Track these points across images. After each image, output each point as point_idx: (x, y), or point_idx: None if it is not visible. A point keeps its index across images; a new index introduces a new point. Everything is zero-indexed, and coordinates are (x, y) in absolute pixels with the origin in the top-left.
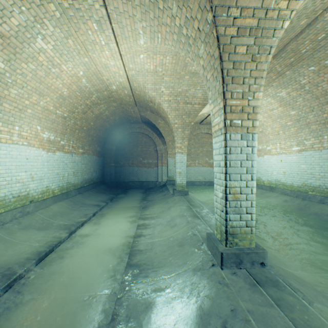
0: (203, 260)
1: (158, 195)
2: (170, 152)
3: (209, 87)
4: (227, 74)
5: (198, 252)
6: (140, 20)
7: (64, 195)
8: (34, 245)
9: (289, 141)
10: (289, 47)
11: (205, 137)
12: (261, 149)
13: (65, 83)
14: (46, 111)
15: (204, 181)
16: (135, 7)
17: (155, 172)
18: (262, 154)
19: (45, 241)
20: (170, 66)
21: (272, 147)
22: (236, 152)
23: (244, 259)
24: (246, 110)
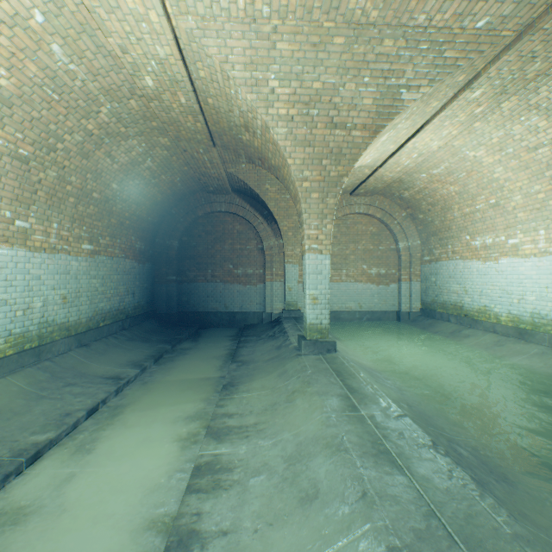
0: None
1: (263, 347)
2: (290, 253)
3: None
4: None
5: None
6: None
7: (26, 355)
8: None
9: None
10: None
11: (360, 222)
12: (491, 245)
13: None
14: None
15: (360, 311)
16: None
17: (258, 293)
18: (495, 254)
19: None
20: None
21: (525, 238)
22: None
23: None
24: None
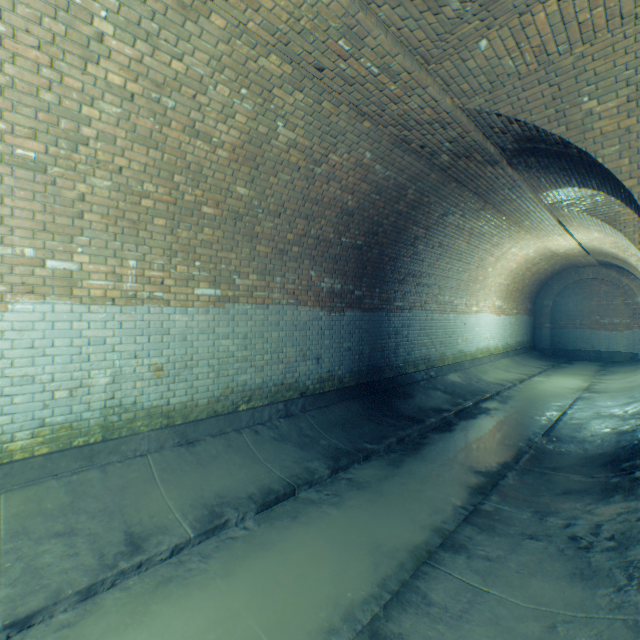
0: None
1: (625, 368)
2: None
3: None
4: None
5: None
6: (593, 231)
7: (505, 353)
8: (509, 376)
9: None
10: None
11: None
12: None
13: (515, 261)
14: (498, 285)
15: None
16: (589, 229)
17: (624, 338)
18: None
19: (514, 376)
20: None
21: None
22: None
23: None
24: None
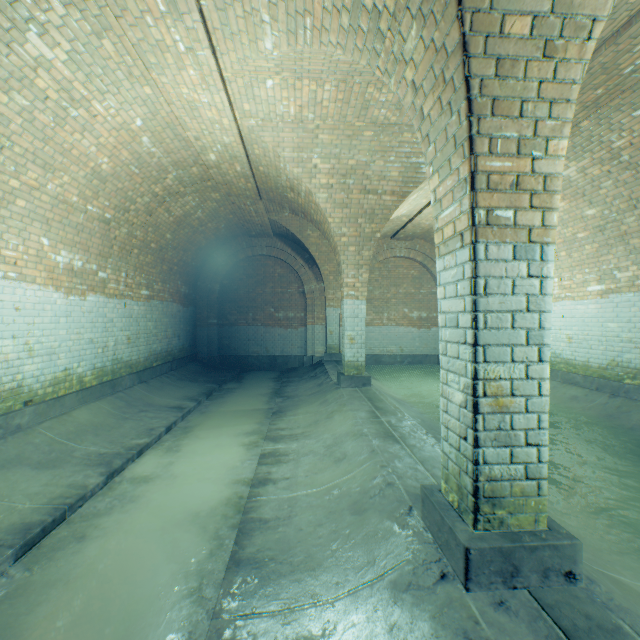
0: (416, 558)
1: (306, 385)
2: (331, 297)
3: (429, 135)
4: (480, 91)
5: (402, 534)
6: None
7: (106, 386)
8: (20, 507)
9: (581, 272)
10: (598, 60)
11: (402, 266)
12: None
13: (103, 144)
14: (62, 205)
15: (401, 354)
16: None
17: (300, 337)
18: None
19: (48, 496)
20: (332, 107)
21: None
22: (500, 292)
23: (524, 563)
24: (528, 184)
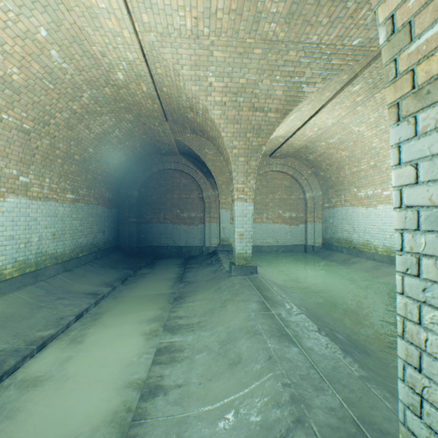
0: None
1: (203, 271)
2: (223, 201)
3: None
4: None
5: None
6: None
7: (27, 276)
8: None
9: None
10: None
11: (277, 178)
12: (371, 196)
13: (9, 52)
14: None
15: (276, 245)
16: None
17: (200, 232)
18: (374, 202)
19: None
20: (226, 20)
21: None
22: None
23: None
24: None
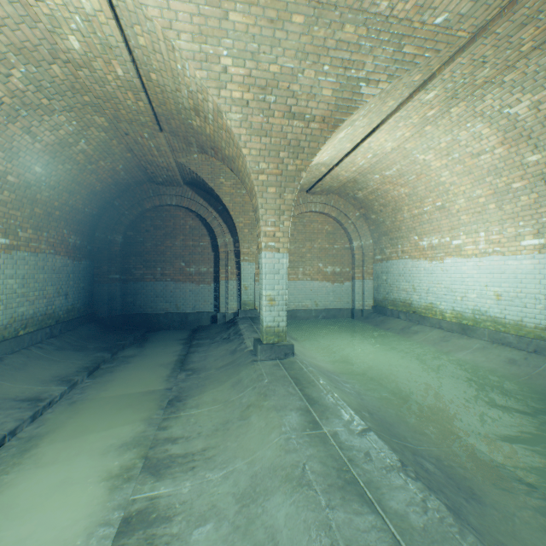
0: None
1: (217, 351)
2: (246, 251)
3: None
4: None
5: None
6: None
7: None
8: None
9: (514, 225)
10: None
11: (317, 221)
12: (437, 246)
13: None
14: None
15: (316, 309)
16: None
17: (213, 292)
18: (440, 254)
19: None
20: None
21: (467, 240)
22: None
23: None
24: None
